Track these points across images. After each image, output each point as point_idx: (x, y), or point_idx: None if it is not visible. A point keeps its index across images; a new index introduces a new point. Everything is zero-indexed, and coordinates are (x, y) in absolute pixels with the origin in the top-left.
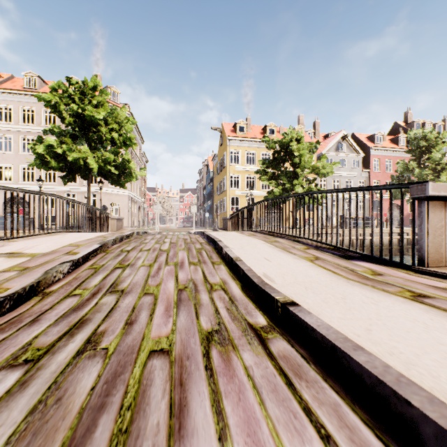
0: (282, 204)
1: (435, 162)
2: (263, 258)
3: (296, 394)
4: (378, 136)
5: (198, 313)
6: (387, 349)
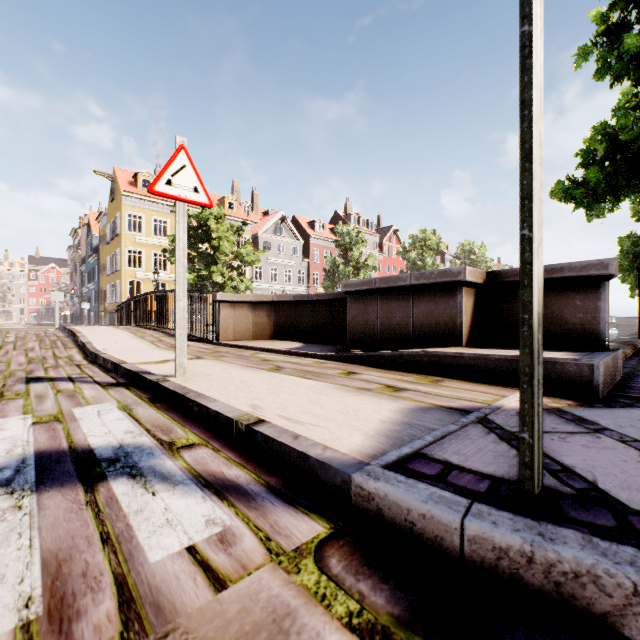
0: (162, 299)
1: (356, 260)
2: (114, 342)
3: (81, 369)
4: (318, 224)
5: (44, 364)
6: (126, 357)
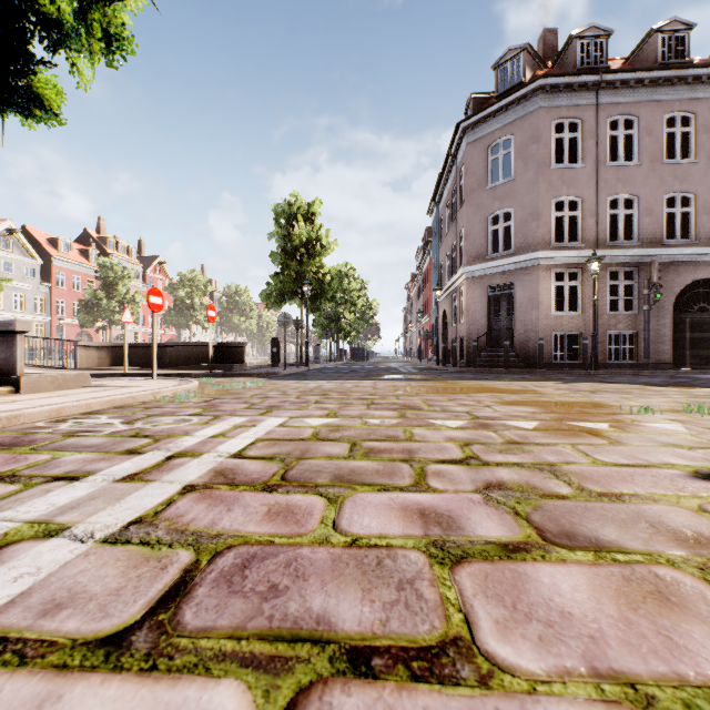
0: None
1: (122, 295)
2: None
3: None
4: (64, 243)
5: None
6: None
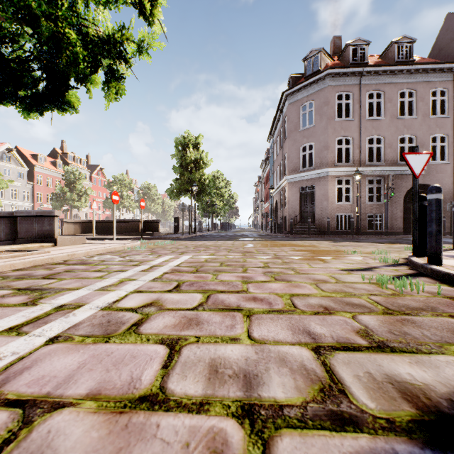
0: None
1: (79, 190)
2: None
3: None
4: (41, 157)
5: None
6: None
